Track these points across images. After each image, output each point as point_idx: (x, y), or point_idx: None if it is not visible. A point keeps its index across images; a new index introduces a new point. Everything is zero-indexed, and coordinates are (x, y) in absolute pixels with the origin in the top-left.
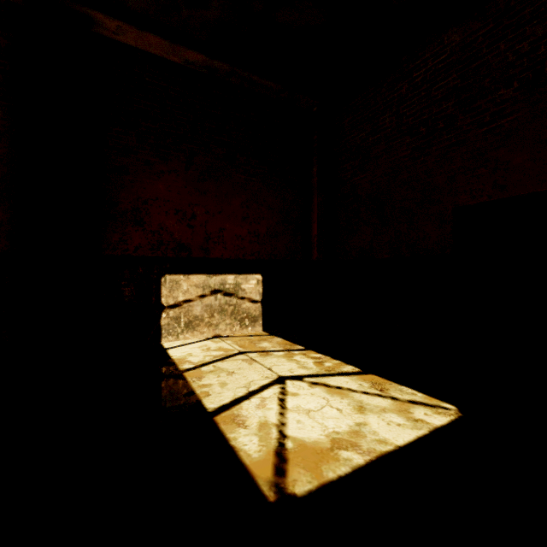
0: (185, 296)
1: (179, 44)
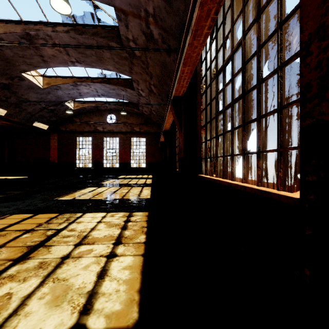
0: None
1: None
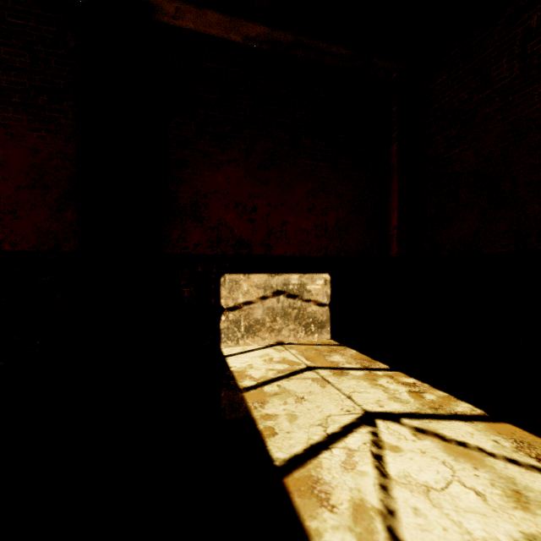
0: (245, 297)
1: (238, 18)
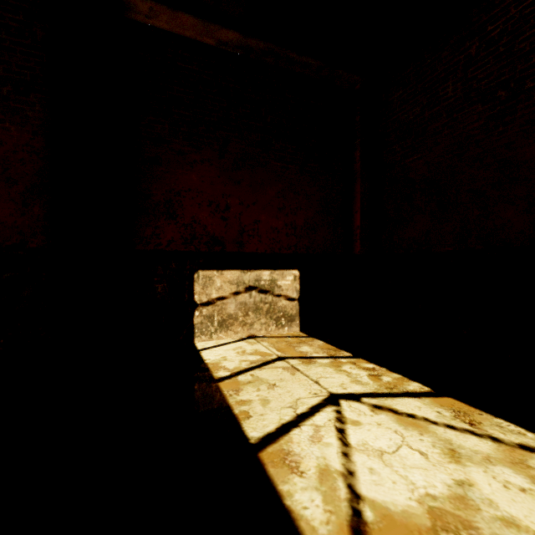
0: (218, 293)
1: (212, 23)
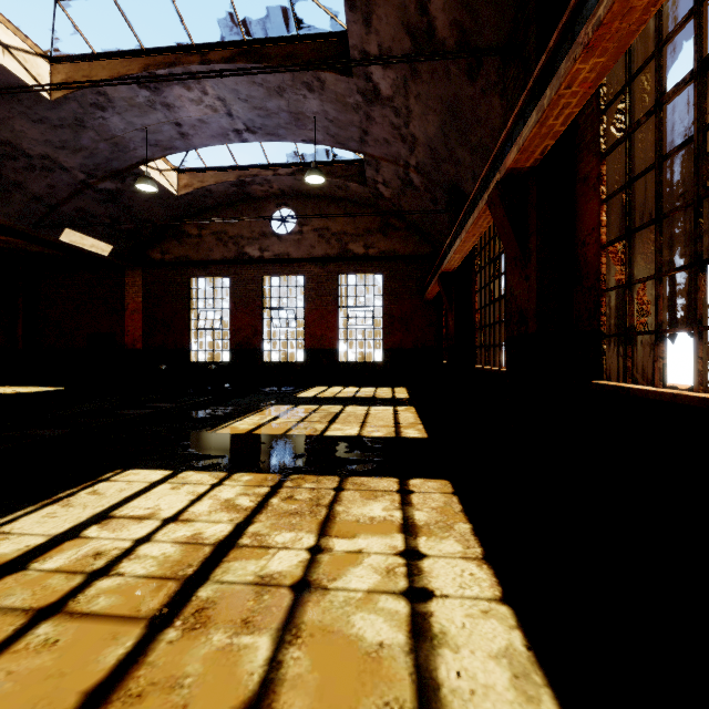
0: None
1: None
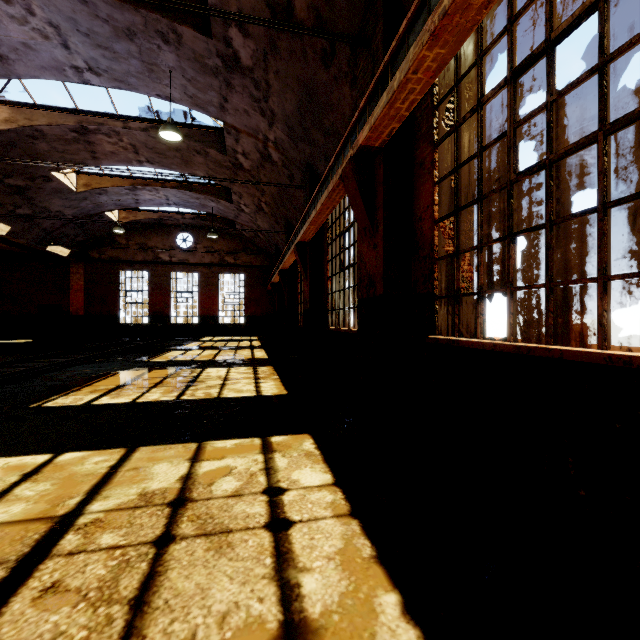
0: None
1: None
